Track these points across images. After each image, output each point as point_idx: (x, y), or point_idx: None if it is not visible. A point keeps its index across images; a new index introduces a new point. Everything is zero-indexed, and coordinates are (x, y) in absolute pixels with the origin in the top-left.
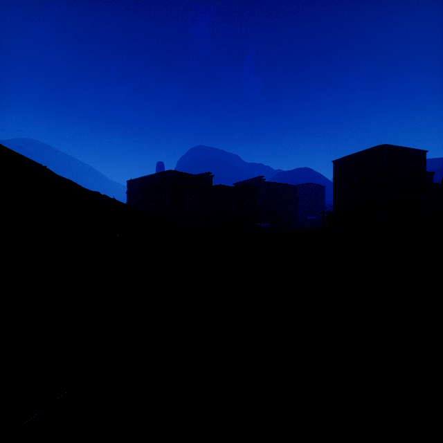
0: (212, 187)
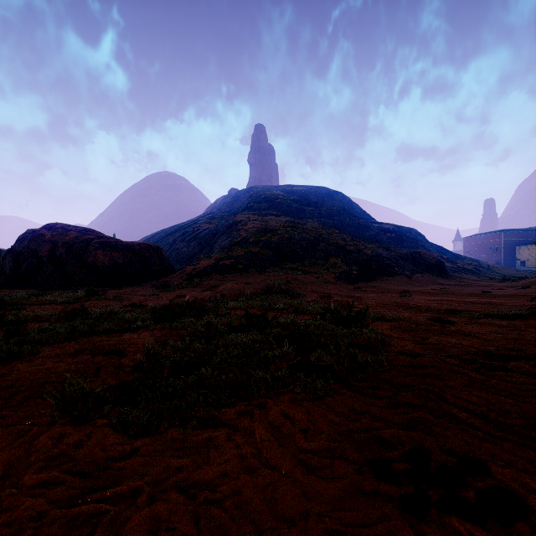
0: None
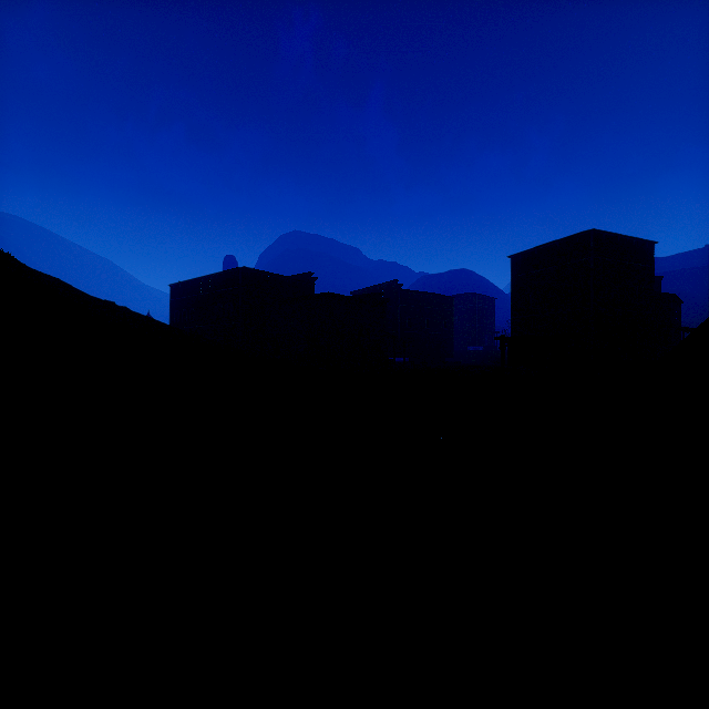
0: (315, 297)
